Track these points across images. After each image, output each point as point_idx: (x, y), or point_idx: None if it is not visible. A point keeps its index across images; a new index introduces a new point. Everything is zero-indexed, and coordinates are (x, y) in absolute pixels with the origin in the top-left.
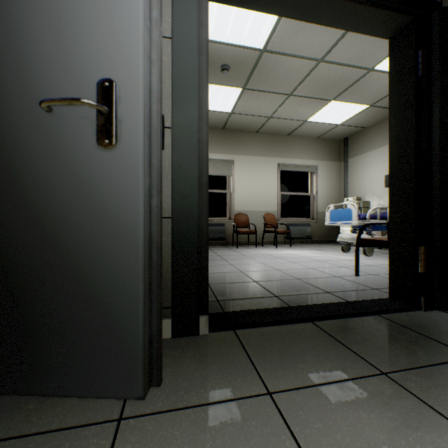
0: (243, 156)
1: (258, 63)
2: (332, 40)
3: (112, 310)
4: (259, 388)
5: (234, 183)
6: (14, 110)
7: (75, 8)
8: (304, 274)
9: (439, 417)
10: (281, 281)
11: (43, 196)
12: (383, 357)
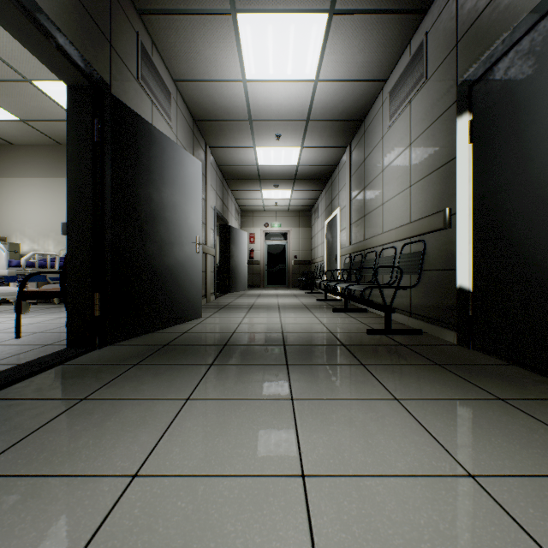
0: None
1: None
2: None
3: None
4: None
5: None
6: None
7: None
8: None
9: (125, 401)
10: None
11: None
12: (80, 390)
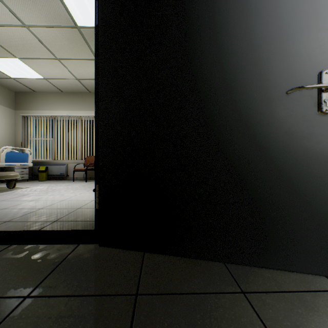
0: None
1: None
2: None
3: (327, 219)
4: None
5: None
6: (254, 95)
7: (298, 27)
8: None
9: None
10: None
11: (274, 146)
12: None
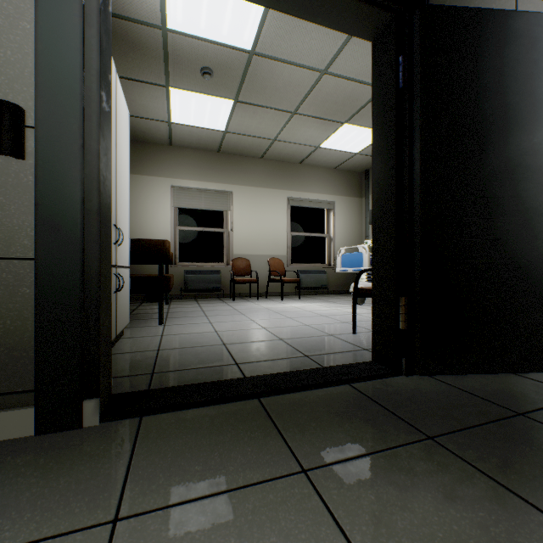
0: (244, 187)
1: (249, 69)
2: (334, 47)
3: None
4: (105, 513)
5: (233, 219)
6: None
7: None
8: (293, 332)
9: (337, 537)
10: (258, 342)
11: None
12: (319, 445)
